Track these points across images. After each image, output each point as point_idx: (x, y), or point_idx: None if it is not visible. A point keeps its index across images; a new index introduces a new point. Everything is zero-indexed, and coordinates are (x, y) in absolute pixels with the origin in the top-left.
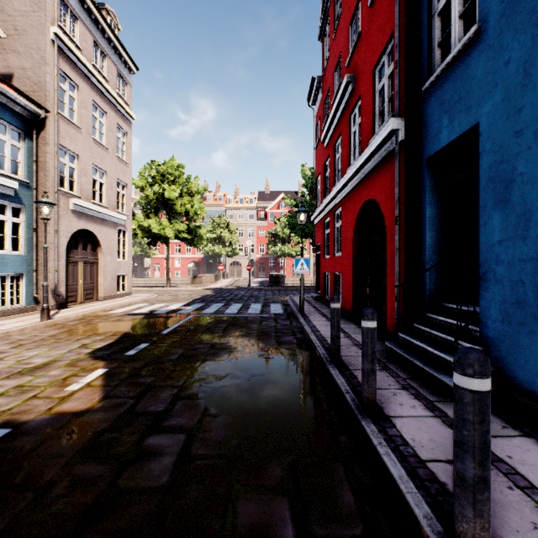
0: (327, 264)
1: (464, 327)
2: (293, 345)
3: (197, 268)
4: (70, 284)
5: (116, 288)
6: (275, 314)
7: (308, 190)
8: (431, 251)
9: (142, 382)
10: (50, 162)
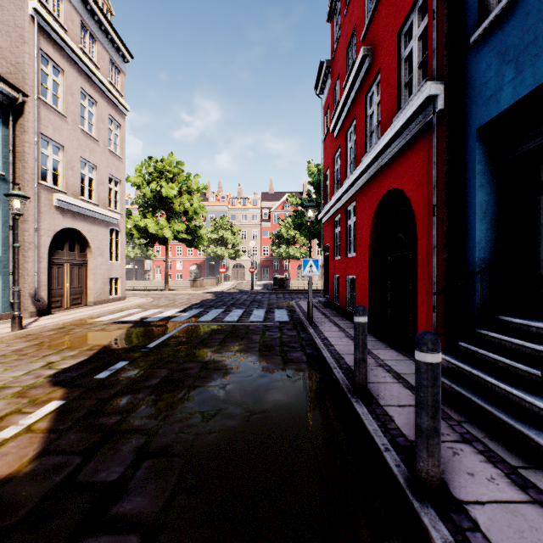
0: (337, 266)
1: None
2: (303, 365)
3: (200, 271)
4: (54, 288)
5: (108, 292)
6: (280, 323)
7: (314, 188)
8: (482, 249)
9: (102, 423)
10: (29, 152)
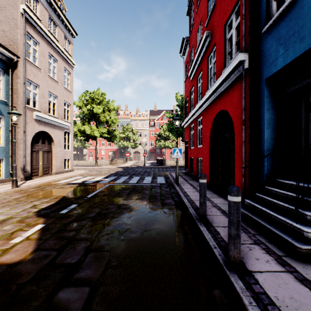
0: (192, 152)
1: (301, 198)
2: (172, 206)
3: (114, 155)
4: (33, 165)
5: (63, 167)
6: (160, 184)
7: (179, 108)
8: (268, 143)
9: (66, 235)
10: (20, 89)
